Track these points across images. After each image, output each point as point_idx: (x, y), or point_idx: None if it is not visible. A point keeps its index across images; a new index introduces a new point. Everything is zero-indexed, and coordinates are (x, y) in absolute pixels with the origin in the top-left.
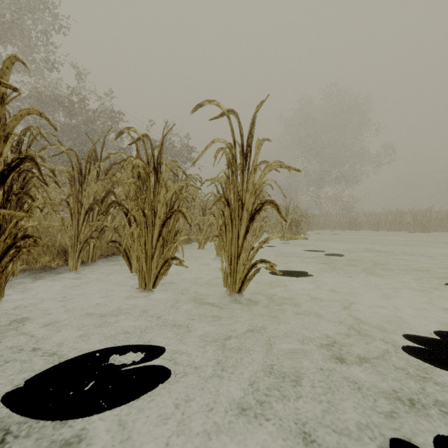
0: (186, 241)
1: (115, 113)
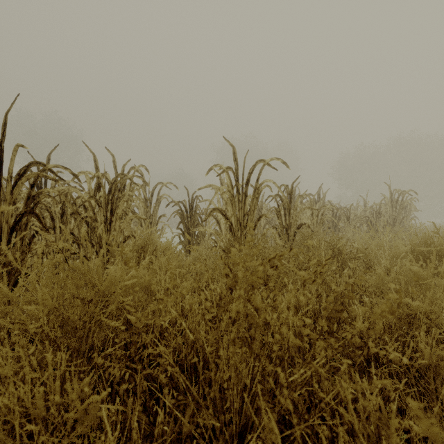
0: None
1: None
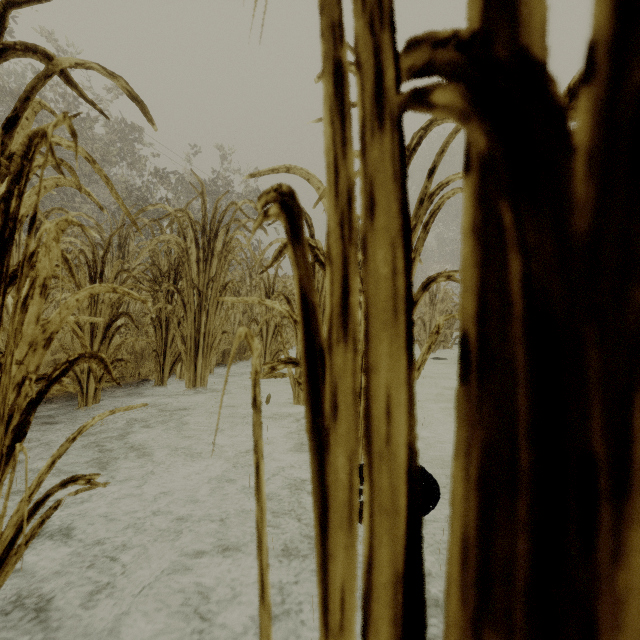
0: (239, 355)
1: (126, 126)
